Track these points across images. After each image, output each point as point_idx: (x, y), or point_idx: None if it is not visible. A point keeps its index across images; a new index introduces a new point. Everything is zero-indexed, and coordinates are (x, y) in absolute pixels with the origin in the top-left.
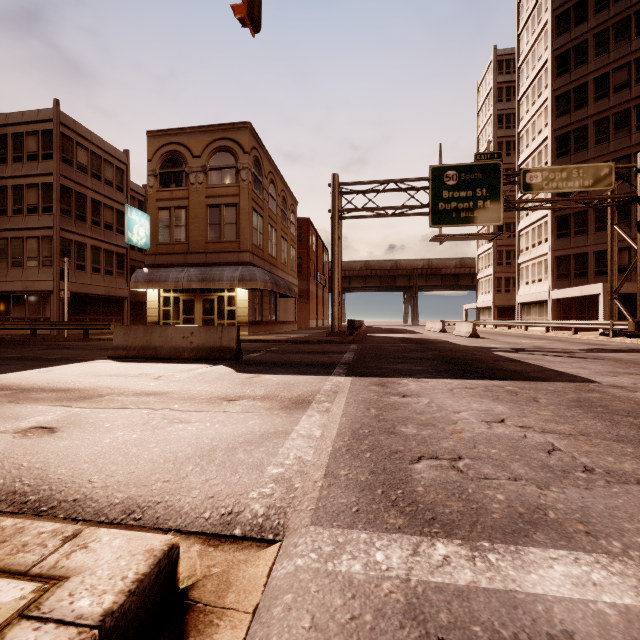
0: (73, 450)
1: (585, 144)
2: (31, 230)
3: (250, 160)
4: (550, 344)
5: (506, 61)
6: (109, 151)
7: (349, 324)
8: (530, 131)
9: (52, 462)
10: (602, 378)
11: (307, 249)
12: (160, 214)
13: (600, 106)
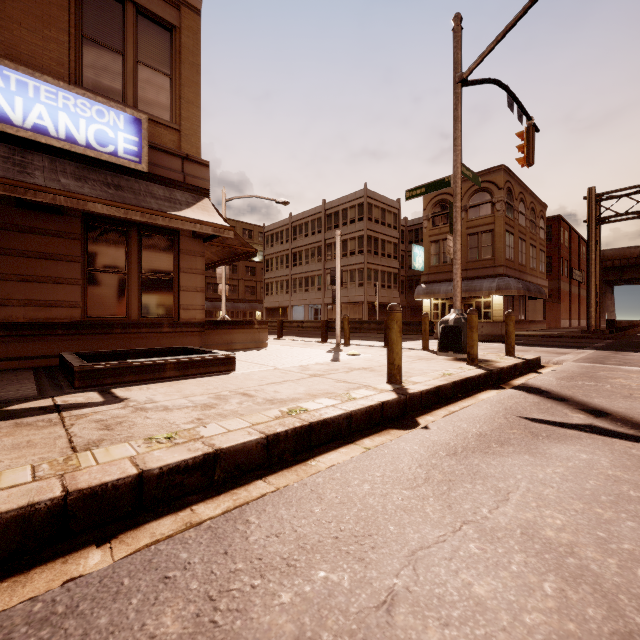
0: None
1: None
2: (351, 265)
3: (503, 193)
4: None
5: None
6: (389, 204)
7: (607, 323)
8: None
9: None
10: None
11: (557, 247)
12: (431, 246)
13: None
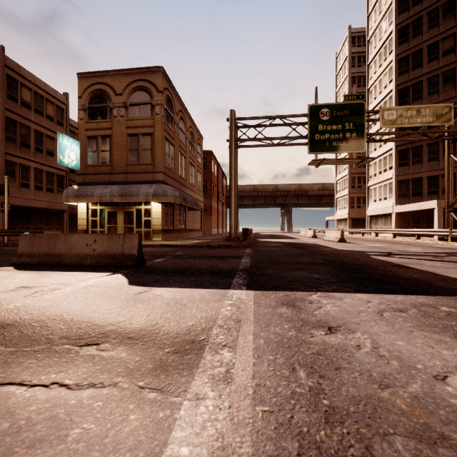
0: None
1: (420, 95)
2: None
3: (163, 98)
4: (408, 248)
5: (358, 37)
6: (50, 92)
7: (243, 231)
8: (377, 87)
9: None
10: None
11: (210, 174)
12: (88, 141)
13: (432, 66)
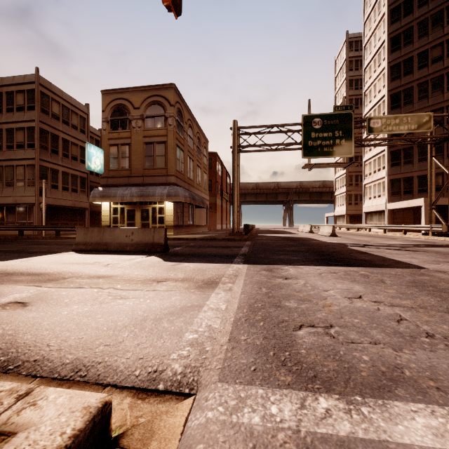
0: (38, 320)
1: (411, 100)
2: (19, 160)
3: (174, 111)
4: (388, 241)
5: (355, 42)
6: (75, 104)
7: (245, 227)
8: (372, 91)
9: (21, 330)
10: (428, 265)
11: (215, 174)
12: (111, 149)
13: (422, 73)
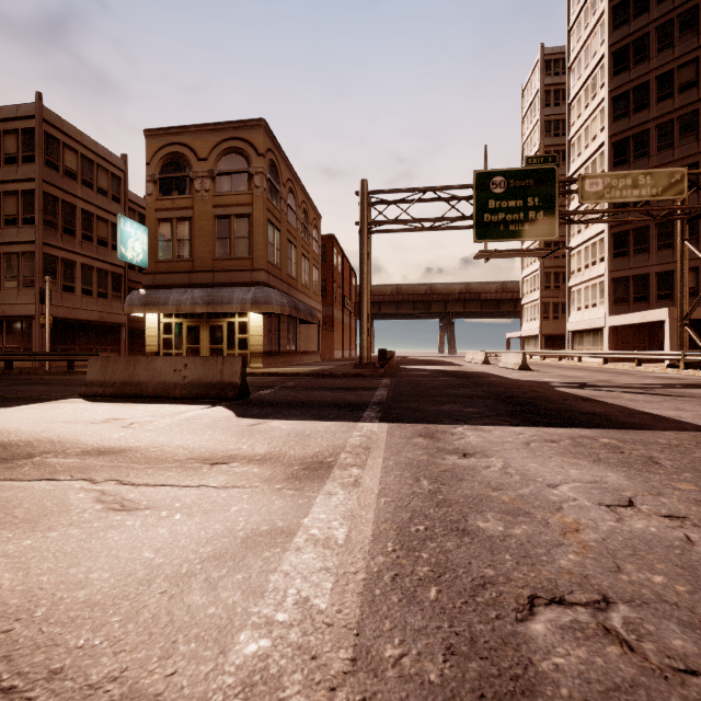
0: None
1: (646, 151)
2: (9, 245)
3: (265, 164)
4: (616, 378)
5: (554, 61)
6: (103, 155)
7: (380, 354)
8: (583, 138)
9: None
10: None
11: (332, 270)
12: (160, 226)
13: (663, 108)
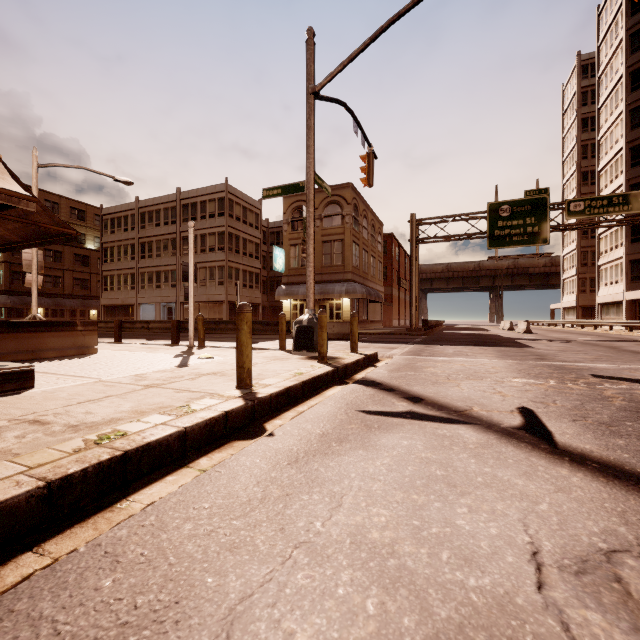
0: None
1: None
2: (211, 262)
3: (351, 208)
4: (578, 337)
5: (591, 65)
6: (251, 203)
7: (423, 322)
8: (608, 140)
9: None
10: (541, 347)
11: (391, 260)
12: (291, 249)
13: None
